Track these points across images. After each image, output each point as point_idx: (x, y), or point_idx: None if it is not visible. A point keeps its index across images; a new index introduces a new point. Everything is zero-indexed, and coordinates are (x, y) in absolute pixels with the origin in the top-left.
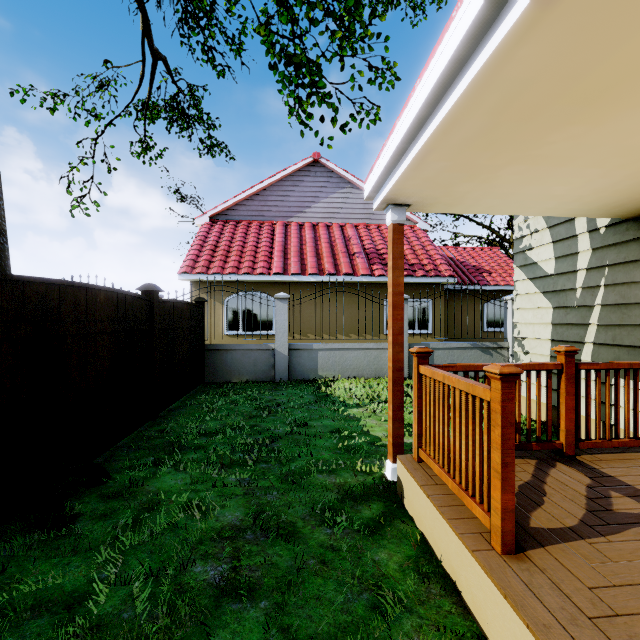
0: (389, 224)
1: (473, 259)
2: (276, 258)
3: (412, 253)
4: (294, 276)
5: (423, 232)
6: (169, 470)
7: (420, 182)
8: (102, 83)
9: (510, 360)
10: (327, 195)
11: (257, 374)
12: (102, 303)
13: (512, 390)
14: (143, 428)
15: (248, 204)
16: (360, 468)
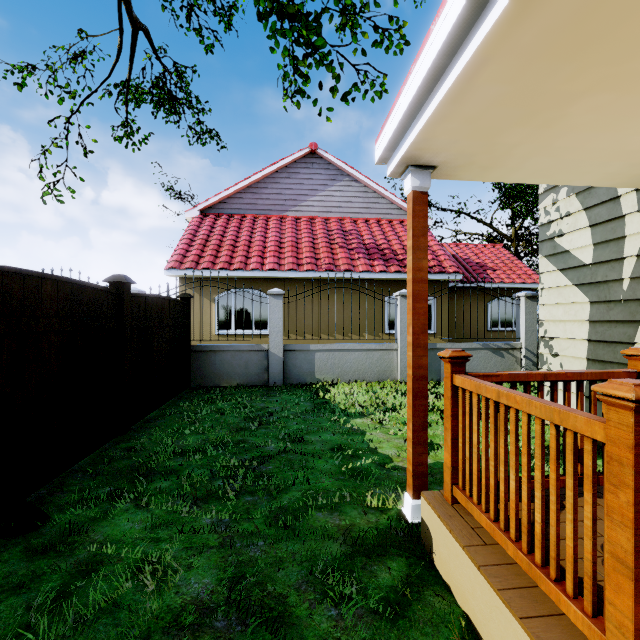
0: (408, 193)
1: (476, 256)
2: (271, 253)
3: None
4: (290, 272)
5: None
6: (127, 506)
7: (457, 126)
8: (76, 55)
9: (523, 362)
10: (325, 188)
11: (249, 378)
12: (48, 295)
13: None
14: (109, 445)
15: (241, 197)
16: (370, 502)
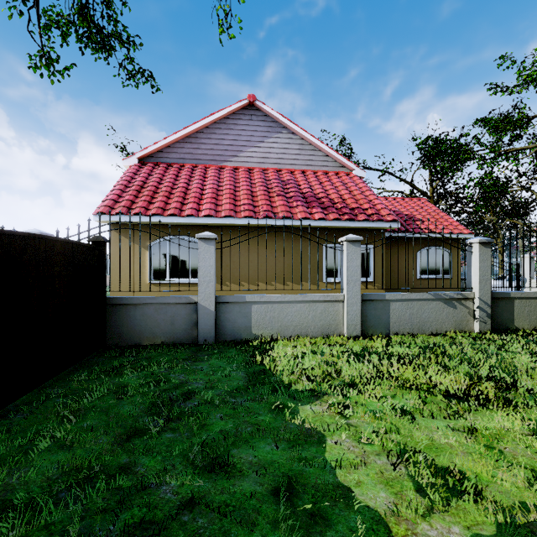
0: None
1: (404, 208)
2: (207, 199)
3: (351, 197)
4: (226, 218)
5: (360, 178)
6: None
7: None
8: None
9: (476, 313)
10: (263, 139)
11: (175, 334)
12: None
13: None
14: None
15: (180, 146)
16: None
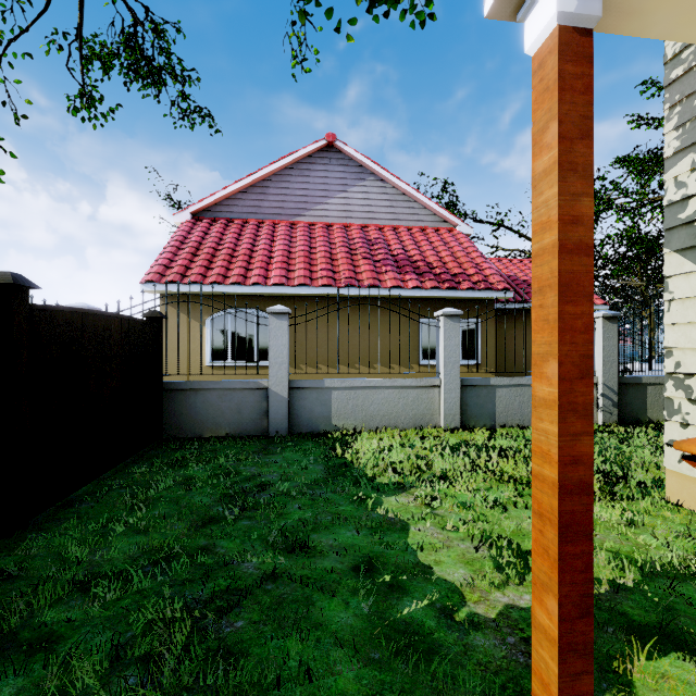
0: (540, 41)
1: (522, 273)
2: (277, 264)
3: (454, 261)
4: (300, 287)
5: (465, 236)
6: None
7: None
8: None
9: (600, 401)
10: (344, 188)
11: (242, 425)
12: None
13: None
14: None
15: (243, 198)
16: None
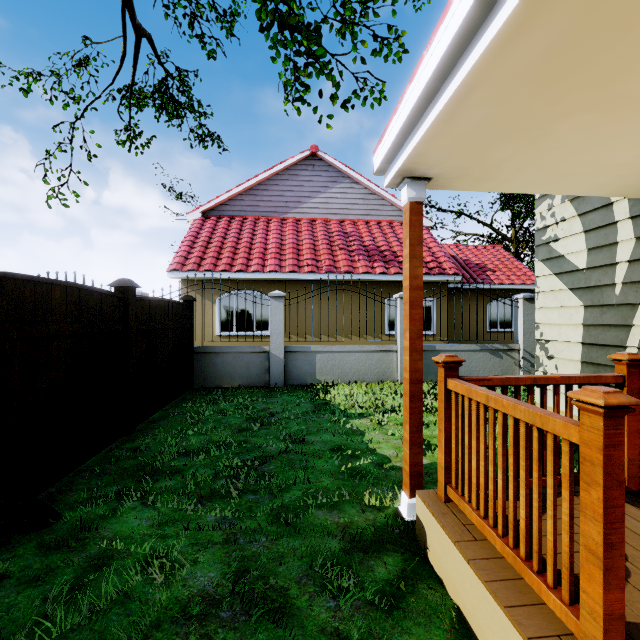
0: (404, 203)
1: (476, 257)
2: (272, 255)
3: None
4: (290, 274)
5: (425, 229)
6: (134, 505)
7: (449, 143)
8: (80, 62)
9: (521, 363)
10: (325, 190)
11: (250, 379)
12: (58, 300)
13: (620, 430)
14: (114, 445)
15: (243, 199)
16: (368, 500)
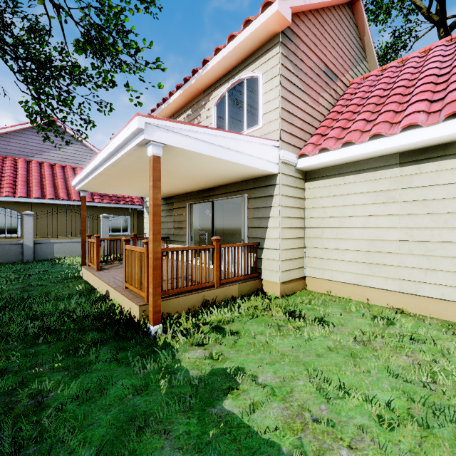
0: (81, 196)
1: None
2: (20, 186)
3: None
4: (36, 199)
5: None
6: None
7: (88, 188)
8: None
9: None
10: (63, 146)
11: (9, 258)
12: None
13: (99, 239)
14: None
15: None
16: (70, 276)
